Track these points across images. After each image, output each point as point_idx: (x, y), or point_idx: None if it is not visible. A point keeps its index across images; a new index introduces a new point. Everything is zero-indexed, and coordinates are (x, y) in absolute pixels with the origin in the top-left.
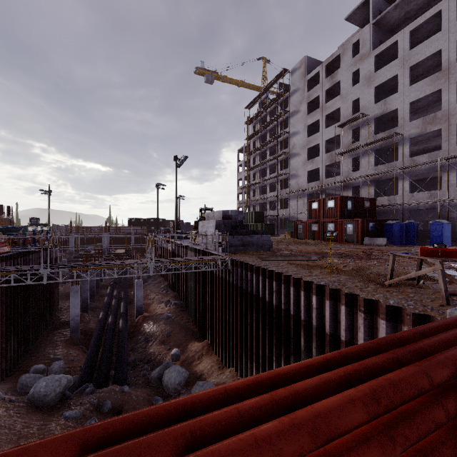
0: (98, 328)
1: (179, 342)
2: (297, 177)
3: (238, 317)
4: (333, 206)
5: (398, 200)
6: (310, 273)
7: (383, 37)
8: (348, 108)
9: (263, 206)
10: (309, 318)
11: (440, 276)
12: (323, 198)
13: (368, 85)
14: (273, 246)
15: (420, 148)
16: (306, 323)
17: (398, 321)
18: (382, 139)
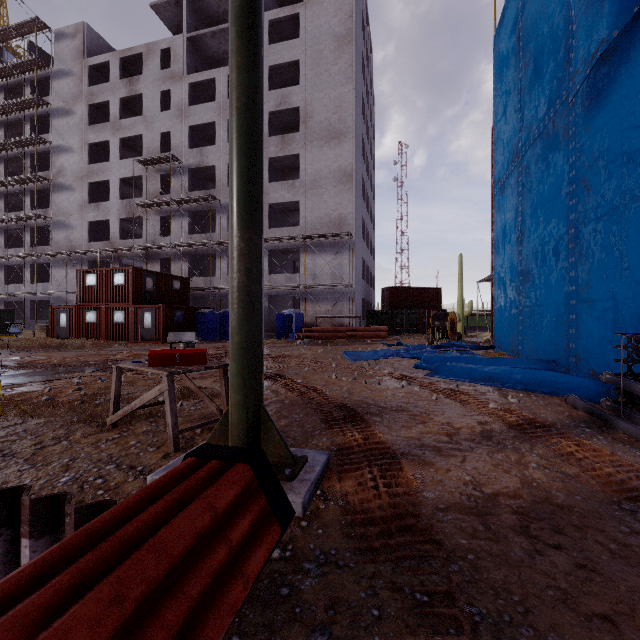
0: None
1: None
2: (68, 228)
3: None
4: (122, 283)
5: (216, 283)
6: None
7: (201, 66)
8: (154, 140)
9: None
10: None
11: (168, 402)
12: (106, 269)
13: (181, 119)
14: None
15: None
16: None
17: (62, 528)
18: (198, 200)
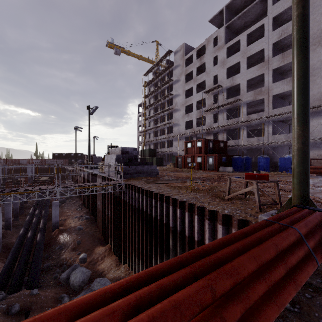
0: (17, 242)
1: (87, 248)
2: (178, 125)
3: (130, 226)
4: (200, 146)
5: (240, 142)
6: (178, 192)
7: (232, 36)
8: (210, 80)
9: (155, 145)
10: (175, 225)
11: (256, 192)
12: (194, 140)
13: (222, 66)
14: (159, 173)
15: (253, 110)
16: (173, 229)
17: (230, 225)
18: (231, 102)
